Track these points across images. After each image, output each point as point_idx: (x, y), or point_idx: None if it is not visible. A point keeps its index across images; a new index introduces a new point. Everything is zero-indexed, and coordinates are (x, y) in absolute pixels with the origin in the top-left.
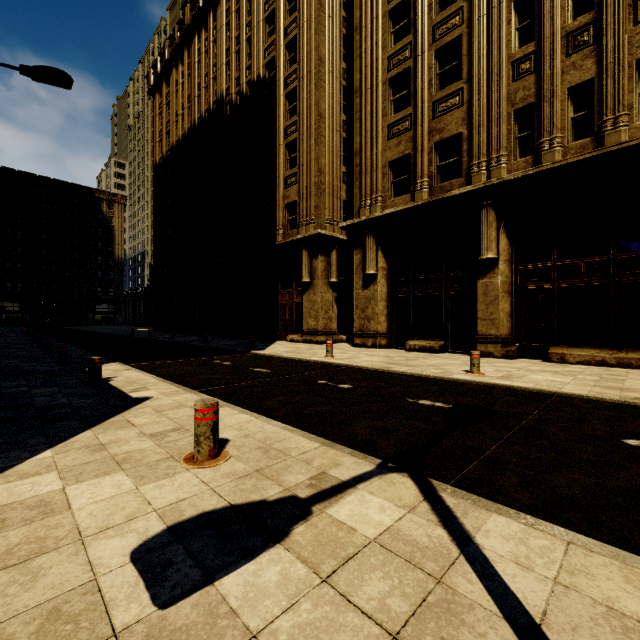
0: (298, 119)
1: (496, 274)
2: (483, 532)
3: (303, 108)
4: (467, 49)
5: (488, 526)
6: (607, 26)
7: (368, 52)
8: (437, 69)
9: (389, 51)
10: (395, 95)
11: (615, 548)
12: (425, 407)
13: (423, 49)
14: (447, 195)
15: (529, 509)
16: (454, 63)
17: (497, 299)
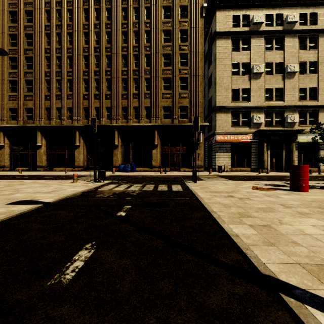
0: None
1: (41, 149)
2: None
3: None
4: (34, 85)
5: None
6: (62, 98)
7: (0, 66)
8: (26, 85)
9: (9, 70)
10: (12, 86)
11: None
12: None
13: (21, 77)
14: (27, 125)
15: None
16: (31, 86)
17: (42, 156)
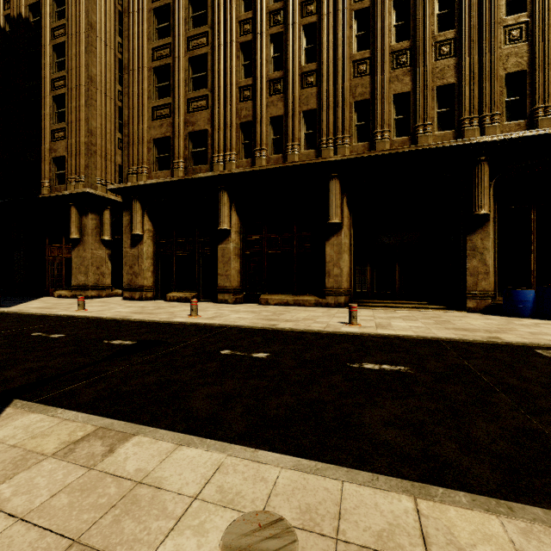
0: (67, 75)
1: (230, 241)
2: (2, 428)
3: (72, 66)
4: (211, 66)
5: (14, 423)
6: (289, 84)
7: (135, 37)
8: (191, 73)
9: (153, 43)
10: (159, 83)
11: (95, 416)
12: (110, 346)
13: (180, 53)
14: (195, 176)
15: (78, 405)
16: (203, 73)
17: (230, 260)
